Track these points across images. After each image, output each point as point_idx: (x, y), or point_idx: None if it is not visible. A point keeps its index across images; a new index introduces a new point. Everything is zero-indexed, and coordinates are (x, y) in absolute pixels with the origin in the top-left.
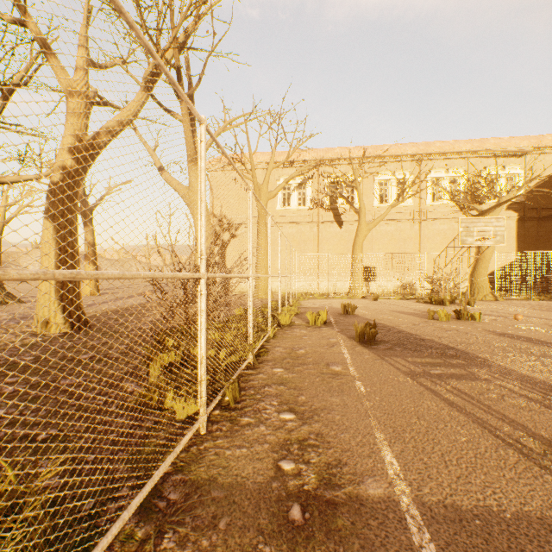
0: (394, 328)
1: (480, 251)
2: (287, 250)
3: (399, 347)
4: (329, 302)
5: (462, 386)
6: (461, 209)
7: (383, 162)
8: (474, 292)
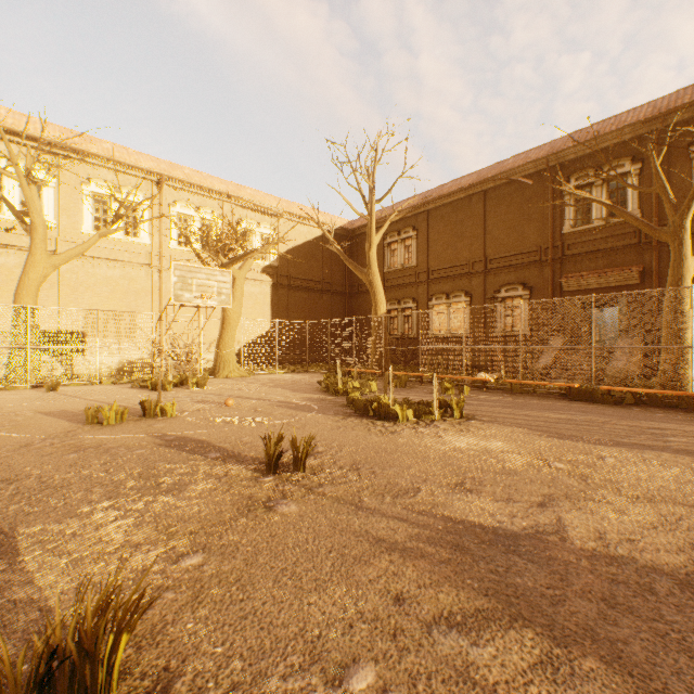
0: None
1: (226, 316)
2: None
3: None
4: None
5: None
6: (199, 257)
7: (101, 166)
8: (221, 368)
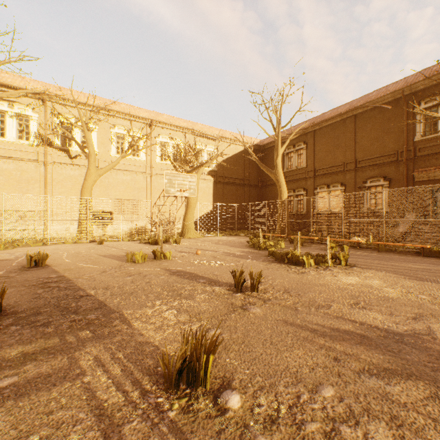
0: (70, 281)
1: (189, 201)
2: (1, 189)
3: (23, 322)
4: (42, 249)
5: (2, 425)
6: (175, 167)
7: (120, 117)
8: (186, 232)
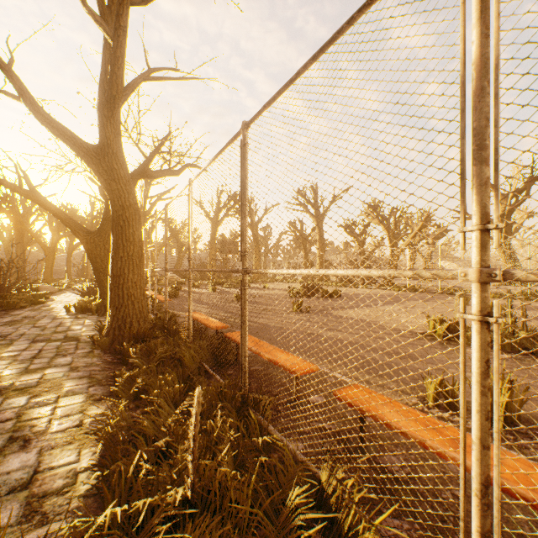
0: None
1: None
2: None
3: None
4: None
5: None
6: None
7: None
8: None
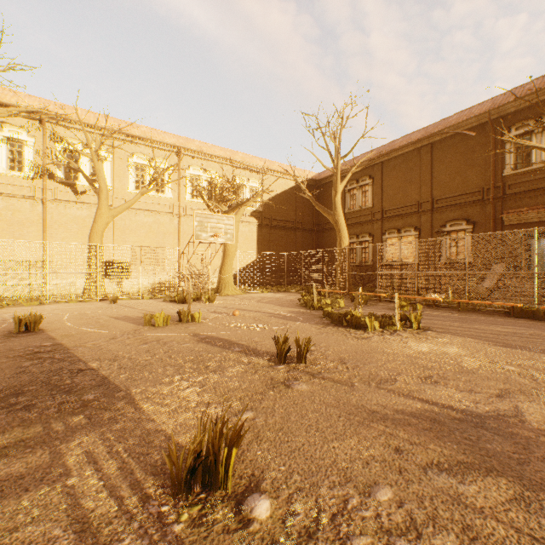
0: (67, 351)
1: (226, 249)
2: None
3: None
4: (37, 310)
5: None
6: (208, 206)
7: (140, 144)
8: (222, 288)
